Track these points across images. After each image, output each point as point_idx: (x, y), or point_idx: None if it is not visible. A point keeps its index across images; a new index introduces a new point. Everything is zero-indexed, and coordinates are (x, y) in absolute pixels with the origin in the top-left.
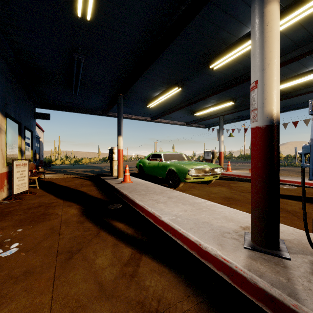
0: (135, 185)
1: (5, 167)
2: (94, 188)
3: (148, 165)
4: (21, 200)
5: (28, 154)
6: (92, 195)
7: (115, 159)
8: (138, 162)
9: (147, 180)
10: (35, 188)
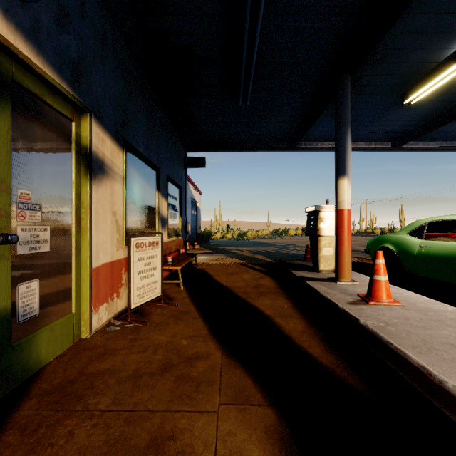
0: (430, 322)
1: (124, 248)
2: (286, 302)
3: (421, 251)
4: (142, 326)
5: (175, 224)
6: (295, 339)
7: (325, 234)
8: (376, 241)
9: (414, 289)
10: (178, 286)
